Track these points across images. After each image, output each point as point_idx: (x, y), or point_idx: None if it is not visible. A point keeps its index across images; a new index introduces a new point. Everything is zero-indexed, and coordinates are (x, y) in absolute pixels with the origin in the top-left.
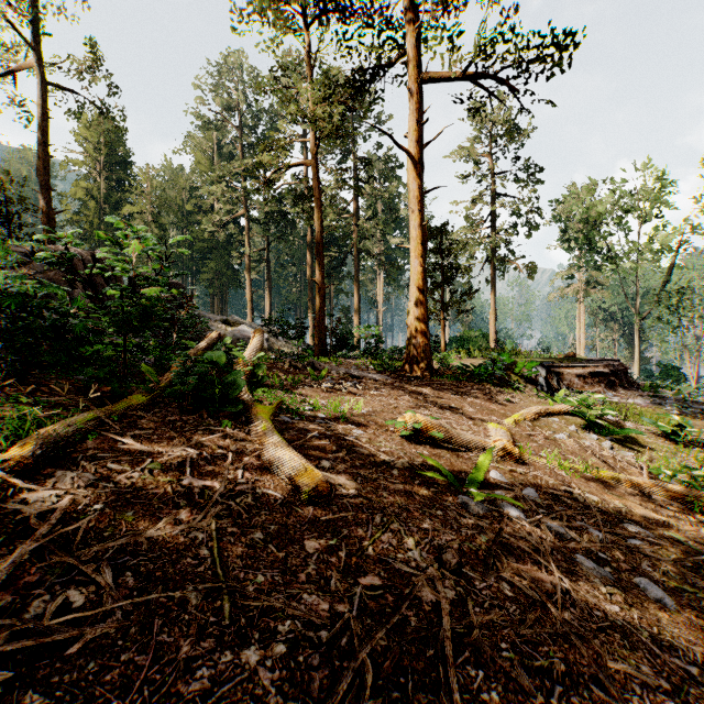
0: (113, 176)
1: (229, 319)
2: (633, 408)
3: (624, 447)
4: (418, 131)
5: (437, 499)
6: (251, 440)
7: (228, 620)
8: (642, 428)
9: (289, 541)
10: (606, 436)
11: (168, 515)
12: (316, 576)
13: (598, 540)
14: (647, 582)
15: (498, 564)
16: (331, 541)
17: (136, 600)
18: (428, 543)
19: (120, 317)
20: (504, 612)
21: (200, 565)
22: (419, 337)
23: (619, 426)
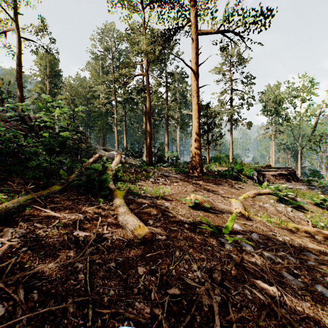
0: (53, 81)
1: (106, 148)
2: (299, 191)
3: (297, 210)
4: (196, 58)
5: (208, 240)
6: (112, 209)
7: (90, 322)
8: (305, 201)
9: (129, 267)
10: (288, 205)
11: (63, 254)
12: (143, 290)
13: (292, 262)
14: (322, 287)
15: (243, 279)
16: (152, 267)
17: (34, 313)
18: (204, 267)
19: (46, 146)
20: (248, 309)
21: (78, 284)
22: (197, 156)
23: (294, 200)
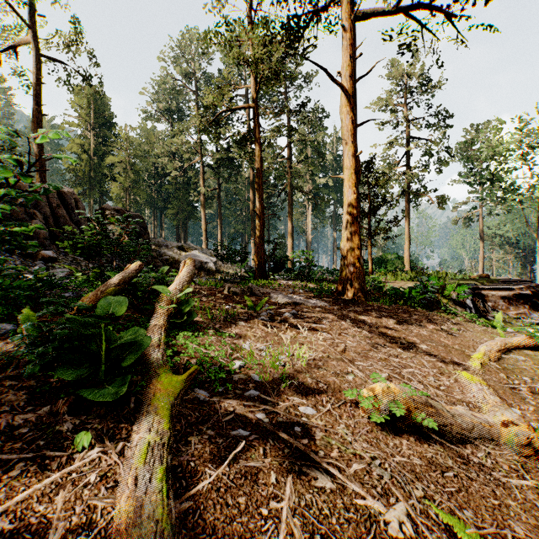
0: (101, 135)
1: (184, 245)
2: None
3: None
4: (352, 66)
5: None
6: (117, 480)
7: None
8: None
9: None
10: None
11: None
12: None
13: None
14: None
15: None
16: None
17: None
18: None
19: None
20: None
21: None
22: (353, 262)
23: None
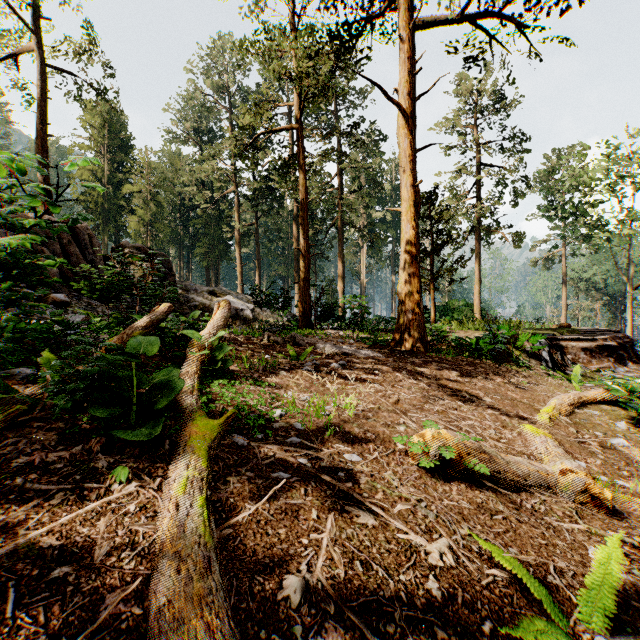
0: (116, 159)
1: (215, 290)
2: None
3: None
4: (410, 82)
5: None
6: (156, 510)
7: None
8: None
9: None
10: None
11: None
12: None
13: None
14: None
15: None
16: None
17: None
18: None
19: None
20: None
21: None
22: (412, 308)
23: None
